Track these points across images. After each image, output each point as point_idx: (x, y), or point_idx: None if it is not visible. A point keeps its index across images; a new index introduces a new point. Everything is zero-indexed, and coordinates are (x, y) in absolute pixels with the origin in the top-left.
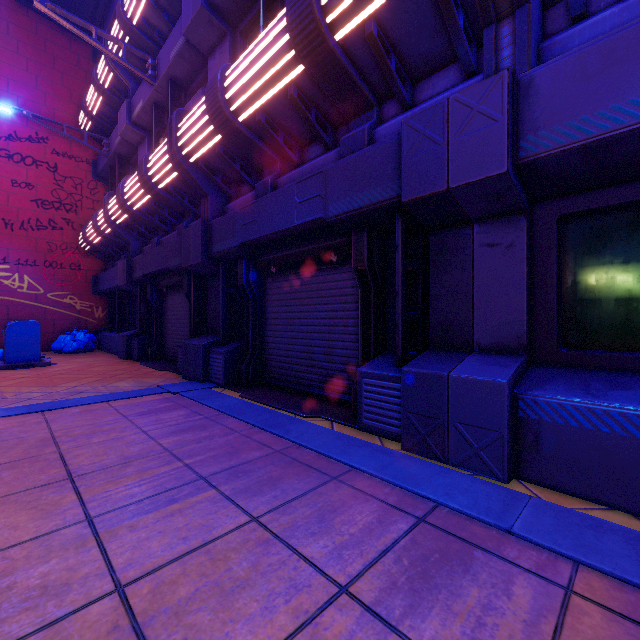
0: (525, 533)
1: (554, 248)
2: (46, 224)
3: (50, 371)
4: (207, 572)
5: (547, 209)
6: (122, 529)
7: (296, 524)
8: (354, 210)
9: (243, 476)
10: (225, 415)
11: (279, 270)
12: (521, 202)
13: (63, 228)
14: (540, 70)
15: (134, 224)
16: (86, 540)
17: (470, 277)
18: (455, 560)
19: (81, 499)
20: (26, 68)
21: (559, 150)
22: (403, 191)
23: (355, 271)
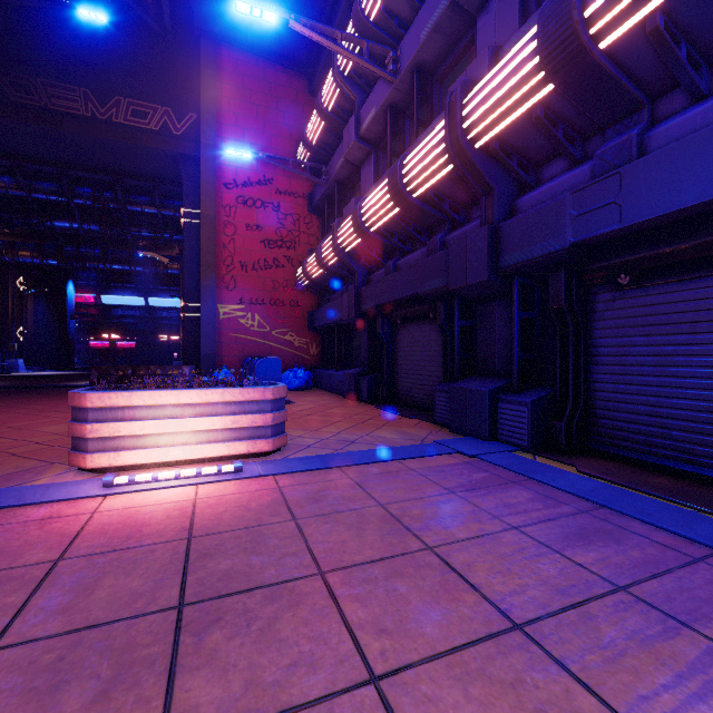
0: None
1: None
2: (271, 263)
3: (295, 410)
4: None
5: None
6: None
7: None
8: None
9: None
10: (610, 510)
11: (635, 279)
12: None
13: (284, 266)
14: None
15: (366, 249)
16: None
17: None
18: None
19: (614, 711)
20: (256, 115)
21: None
22: None
23: None
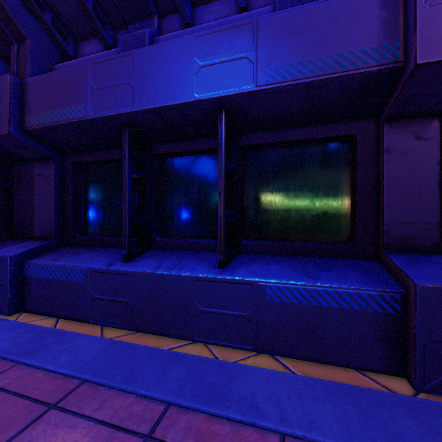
0: None
1: (70, 180)
2: None
3: None
4: None
5: (68, 158)
6: None
7: None
8: None
9: None
10: None
11: None
12: (43, 152)
13: None
14: (31, 80)
15: None
16: None
17: (32, 194)
18: None
19: None
20: None
21: (37, 127)
22: None
23: None
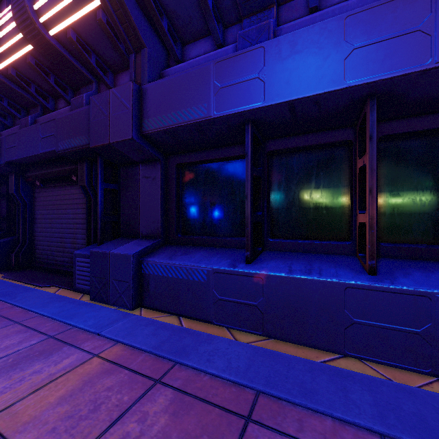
0: (106, 333)
1: (174, 181)
2: None
3: None
4: None
5: (172, 160)
6: None
7: None
8: (72, 148)
9: None
10: None
11: (42, 184)
12: (153, 155)
13: None
14: (149, 86)
15: None
16: None
17: (138, 195)
18: (46, 353)
19: None
20: None
21: (156, 130)
22: (90, 140)
23: (80, 188)
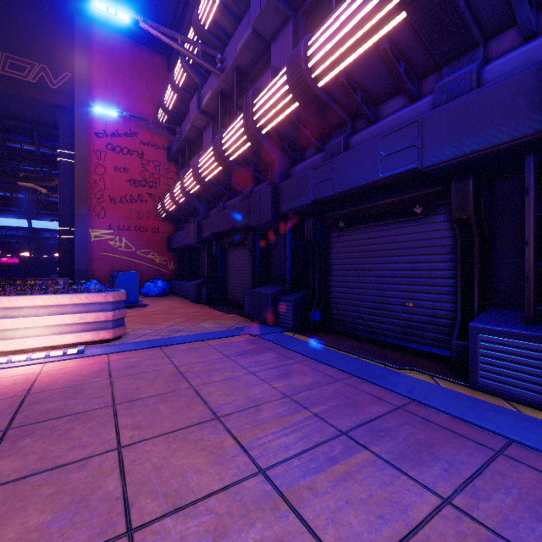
0: None
1: None
2: (136, 198)
3: (147, 311)
4: None
5: None
6: (303, 491)
7: (508, 518)
8: (464, 155)
9: (386, 436)
10: (314, 360)
11: (347, 224)
12: None
13: (147, 200)
14: None
15: (204, 193)
16: (275, 500)
17: None
18: None
19: (240, 444)
20: (123, 81)
21: None
22: None
23: (455, 221)
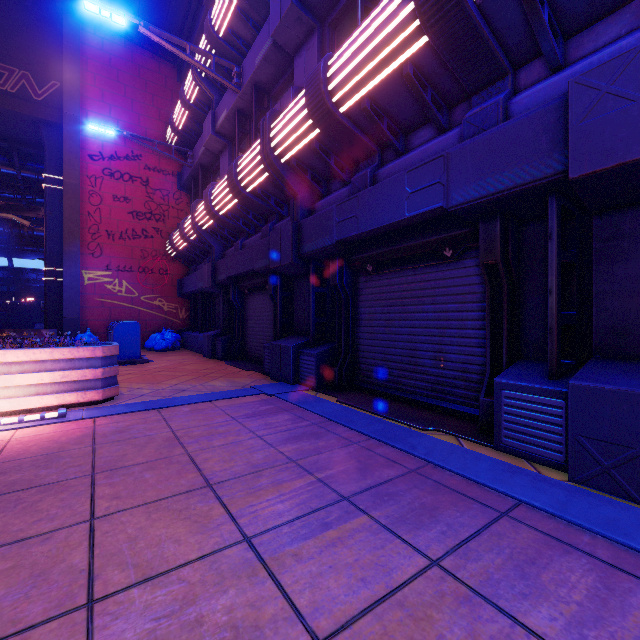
0: None
1: None
2: (140, 233)
3: (150, 368)
4: (415, 636)
5: None
6: (287, 557)
7: (492, 577)
8: (489, 195)
9: (390, 500)
10: (332, 422)
11: (376, 268)
12: None
13: (153, 236)
14: None
15: (219, 229)
16: (254, 567)
17: None
18: None
19: (229, 513)
20: (124, 94)
21: None
22: (571, 165)
23: (482, 266)
